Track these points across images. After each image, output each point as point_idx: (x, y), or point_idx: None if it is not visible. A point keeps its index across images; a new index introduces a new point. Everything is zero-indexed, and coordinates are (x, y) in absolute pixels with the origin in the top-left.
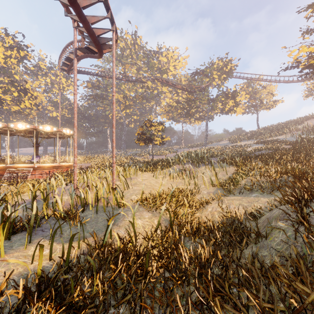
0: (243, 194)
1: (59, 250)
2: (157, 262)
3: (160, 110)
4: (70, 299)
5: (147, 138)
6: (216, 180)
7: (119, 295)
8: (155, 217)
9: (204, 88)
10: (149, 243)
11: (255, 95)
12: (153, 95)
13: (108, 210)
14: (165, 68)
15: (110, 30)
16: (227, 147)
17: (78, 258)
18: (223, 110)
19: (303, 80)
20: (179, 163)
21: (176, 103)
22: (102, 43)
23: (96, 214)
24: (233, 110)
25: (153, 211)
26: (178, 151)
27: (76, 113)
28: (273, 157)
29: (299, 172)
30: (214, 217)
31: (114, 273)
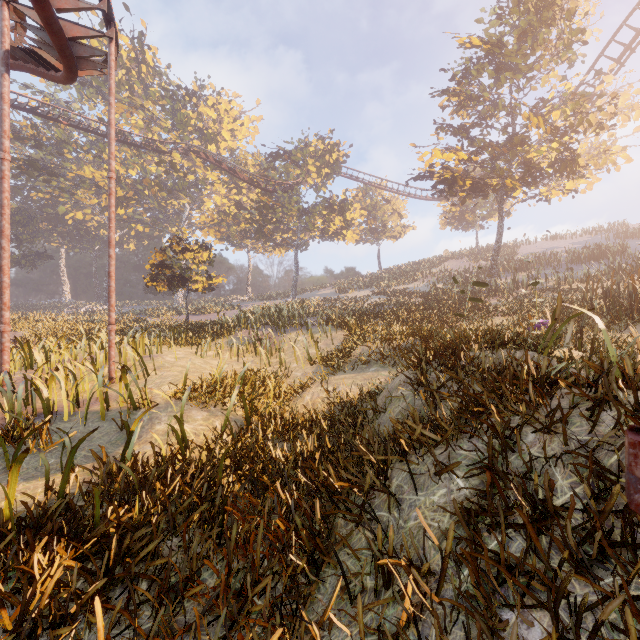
0: (358, 370)
1: (18, 493)
2: (234, 471)
3: (202, 219)
4: (100, 530)
5: (175, 275)
6: (316, 353)
7: (178, 523)
8: (216, 417)
9: (292, 187)
10: (217, 449)
11: (376, 212)
12: (185, 184)
13: (112, 416)
14: (212, 132)
15: (104, 34)
16: (333, 300)
17: (81, 489)
18: (325, 232)
19: (440, 199)
20: (247, 328)
21: (237, 208)
22: (80, 56)
23: (85, 426)
24: (342, 234)
25: (211, 408)
26: (240, 306)
27: (8, 204)
28: (398, 315)
29: (427, 334)
30: (317, 405)
31: (167, 490)
